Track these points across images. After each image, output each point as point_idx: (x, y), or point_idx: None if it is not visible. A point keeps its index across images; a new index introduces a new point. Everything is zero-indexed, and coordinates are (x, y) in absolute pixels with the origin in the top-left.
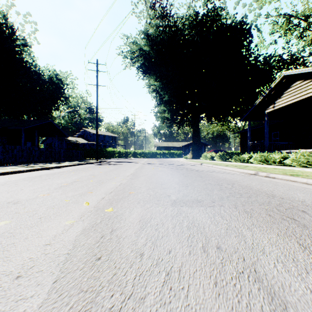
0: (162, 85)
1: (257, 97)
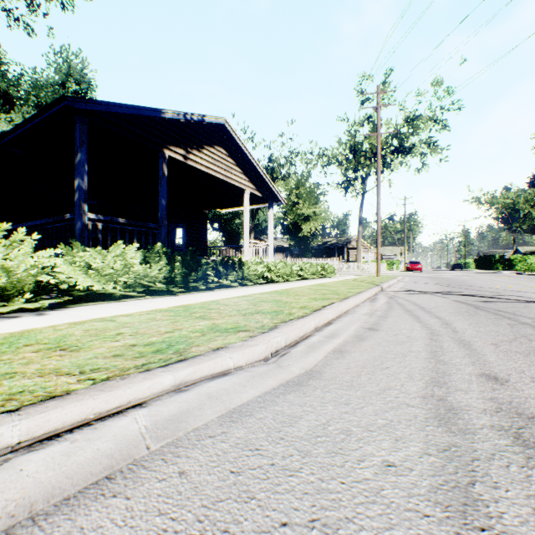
0: None
1: None
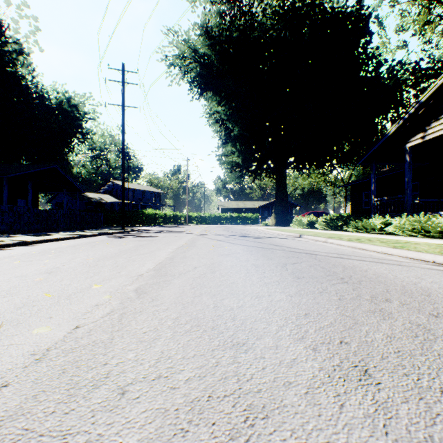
0: (229, 110)
1: (376, 130)
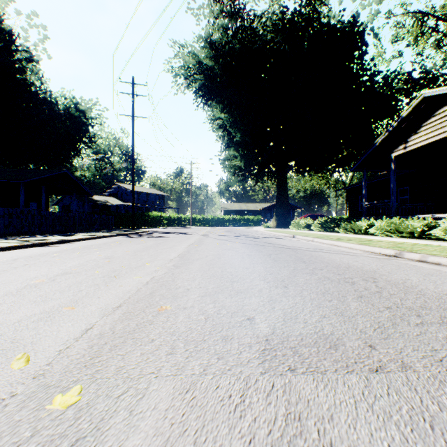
0: (231, 118)
1: (373, 136)
